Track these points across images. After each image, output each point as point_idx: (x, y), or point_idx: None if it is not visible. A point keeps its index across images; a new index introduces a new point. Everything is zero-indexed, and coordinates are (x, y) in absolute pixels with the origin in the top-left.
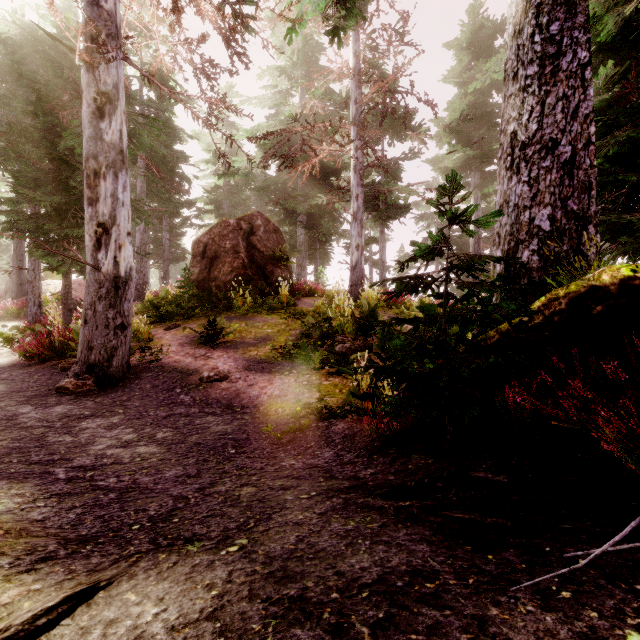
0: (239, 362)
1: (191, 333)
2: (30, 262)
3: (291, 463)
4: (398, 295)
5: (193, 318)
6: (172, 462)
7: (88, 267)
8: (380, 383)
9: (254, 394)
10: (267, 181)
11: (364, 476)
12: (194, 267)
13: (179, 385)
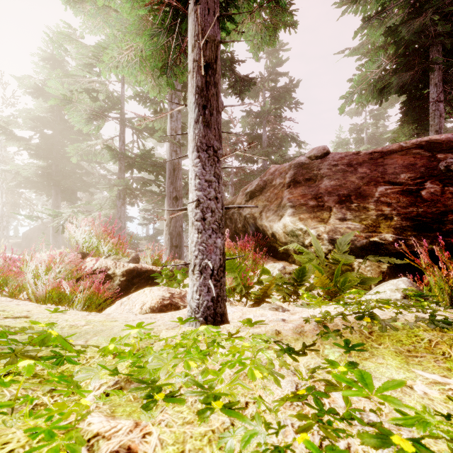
0: None
1: None
2: None
3: None
4: None
5: None
6: None
7: None
8: None
9: None
10: None
11: None
12: (23, 242)
13: None
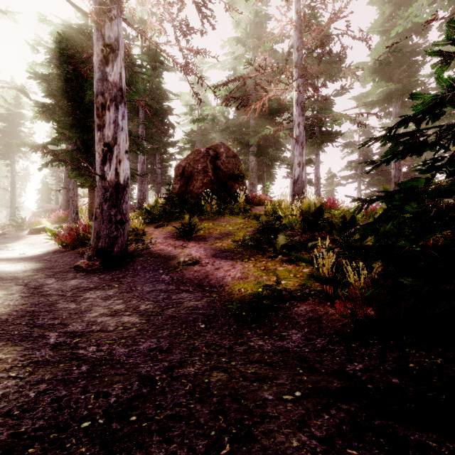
0: (208, 251)
1: (173, 230)
2: (71, 184)
3: (259, 344)
4: (388, 162)
5: (174, 220)
6: (148, 333)
7: (97, 177)
8: (347, 267)
9: (220, 276)
10: (227, 124)
11: (353, 372)
12: (176, 184)
13: (162, 267)
